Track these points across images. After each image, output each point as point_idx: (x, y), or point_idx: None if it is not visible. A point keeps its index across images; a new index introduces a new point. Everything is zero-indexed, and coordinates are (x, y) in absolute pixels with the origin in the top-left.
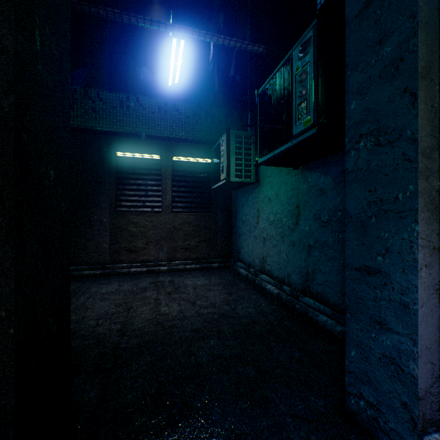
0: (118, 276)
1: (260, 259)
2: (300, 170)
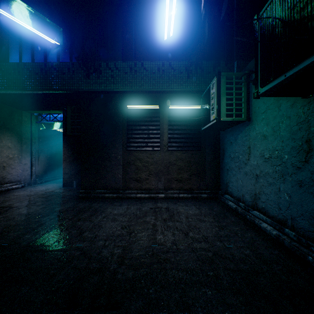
0: (128, 200)
1: (251, 195)
2: (313, 99)
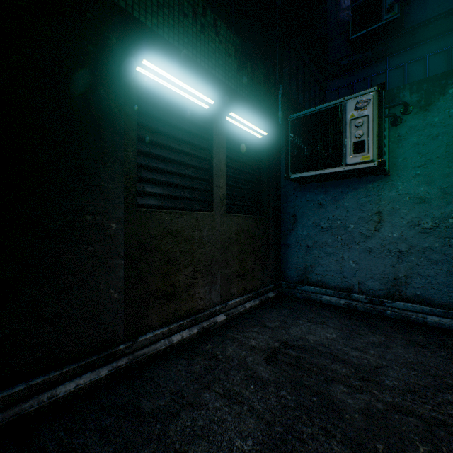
0: (158, 367)
1: (385, 280)
2: None
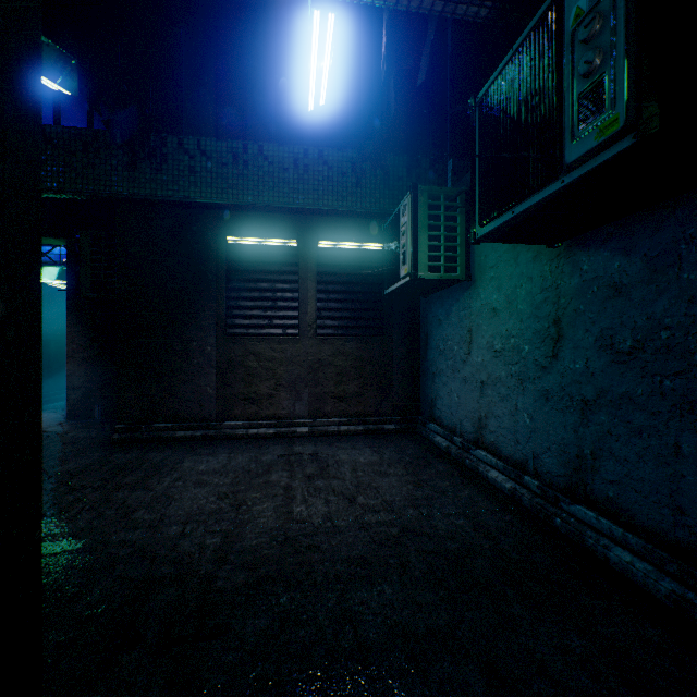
0: (229, 442)
1: (473, 421)
2: (563, 250)
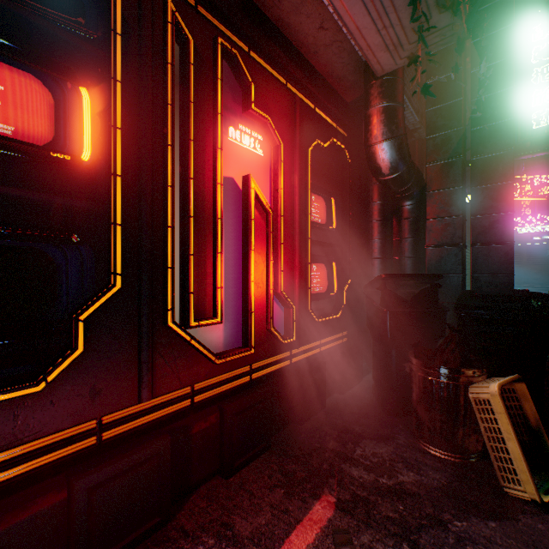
0: None
1: None
2: None
